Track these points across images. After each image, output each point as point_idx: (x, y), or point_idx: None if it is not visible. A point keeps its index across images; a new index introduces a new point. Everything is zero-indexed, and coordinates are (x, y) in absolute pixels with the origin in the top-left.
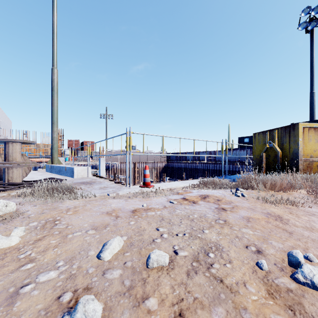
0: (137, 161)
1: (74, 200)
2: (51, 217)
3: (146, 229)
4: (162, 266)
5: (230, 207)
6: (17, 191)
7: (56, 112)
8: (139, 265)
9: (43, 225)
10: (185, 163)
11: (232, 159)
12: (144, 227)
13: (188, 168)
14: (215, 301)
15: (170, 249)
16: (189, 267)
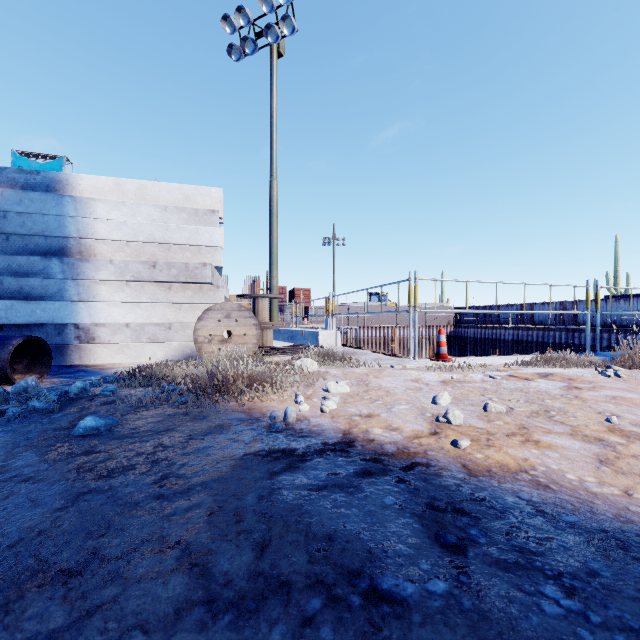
0: (391, 325)
1: (359, 368)
2: (357, 378)
3: (469, 394)
4: (500, 412)
5: (588, 387)
6: (276, 358)
7: (276, 246)
8: (477, 410)
9: (357, 383)
10: (496, 329)
11: (624, 321)
12: (466, 393)
13: (505, 339)
14: (554, 427)
15: (504, 406)
16: (528, 415)
